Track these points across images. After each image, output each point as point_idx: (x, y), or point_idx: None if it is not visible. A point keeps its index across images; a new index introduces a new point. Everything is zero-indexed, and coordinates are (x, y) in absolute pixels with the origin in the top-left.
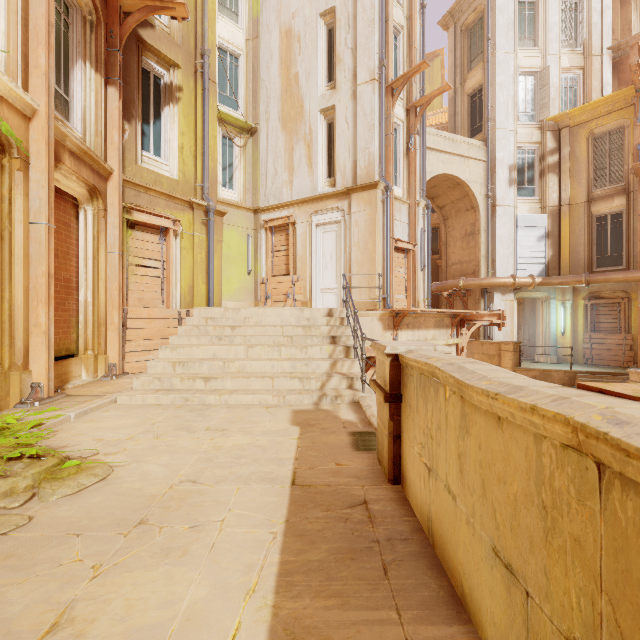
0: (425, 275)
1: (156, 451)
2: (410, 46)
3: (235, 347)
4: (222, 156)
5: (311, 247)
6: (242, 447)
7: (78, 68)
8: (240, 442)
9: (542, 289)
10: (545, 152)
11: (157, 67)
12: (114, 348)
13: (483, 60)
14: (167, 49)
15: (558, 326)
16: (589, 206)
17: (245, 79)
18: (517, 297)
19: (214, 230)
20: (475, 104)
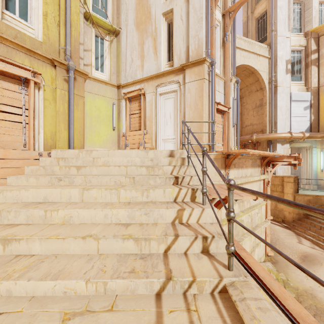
0: (235, 130)
1: None
2: None
3: (68, 190)
4: (95, 49)
5: (156, 110)
6: None
7: None
8: None
9: (307, 141)
10: (309, 52)
11: None
12: None
13: None
14: None
15: (318, 165)
16: None
17: None
18: (290, 146)
19: (76, 87)
20: (261, 24)
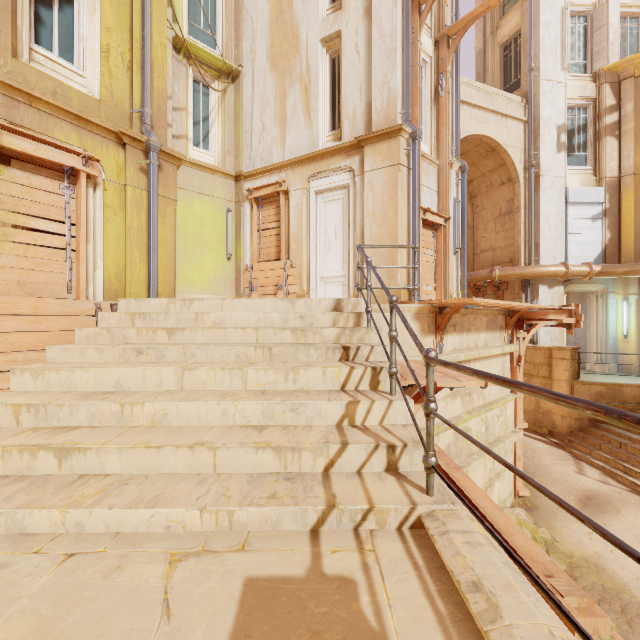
0: (458, 260)
1: None
2: None
3: (158, 369)
4: (194, 106)
5: (309, 222)
6: None
7: None
8: None
9: (598, 281)
10: (601, 110)
11: None
12: None
13: None
14: None
15: (618, 327)
16: None
17: (224, 8)
18: (566, 291)
19: (162, 183)
20: (510, 56)
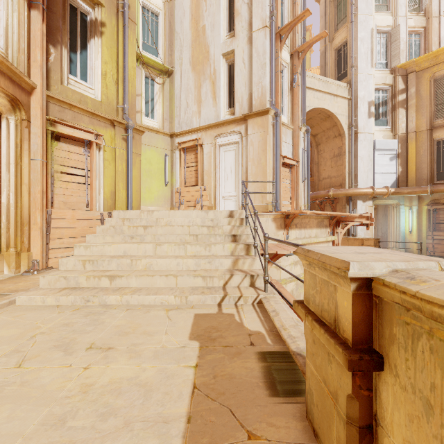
0: (305, 186)
1: None
2: (294, 4)
3: (144, 245)
4: (145, 92)
5: (215, 163)
6: (119, 387)
7: None
8: (120, 375)
9: (394, 197)
10: (396, 91)
11: (83, 4)
12: (37, 245)
13: (347, 21)
14: None
15: (406, 226)
16: (431, 133)
17: (163, 32)
18: (374, 204)
19: (133, 145)
20: (341, 56)
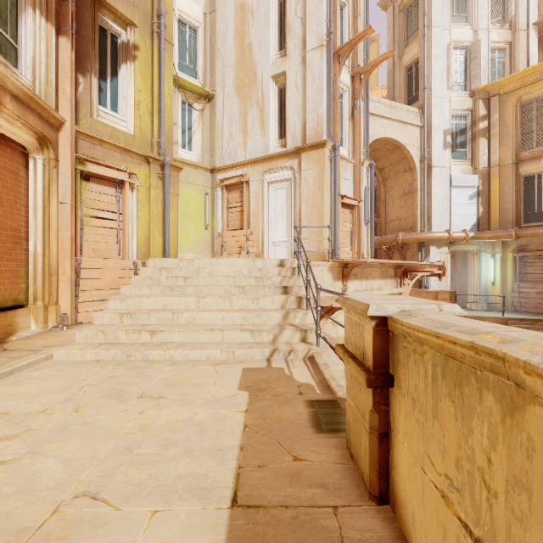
0: (369, 229)
1: (66, 433)
2: (355, 17)
3: (186, 297)
4: (181, 120)
5: (263, 203)
6: (175, 426)
7: (27, 15)
8: (175, 417)
9: (474, 243)
10: (476, 118)
11: (114, 25)
12: (66, 298)
13: (419, 35)
14: (123, 7)
15: (488, 276)
16: (517, 167)
17: (203, 50)
18: (451, 250)
19: (170, 184)
20: (412, 76)
